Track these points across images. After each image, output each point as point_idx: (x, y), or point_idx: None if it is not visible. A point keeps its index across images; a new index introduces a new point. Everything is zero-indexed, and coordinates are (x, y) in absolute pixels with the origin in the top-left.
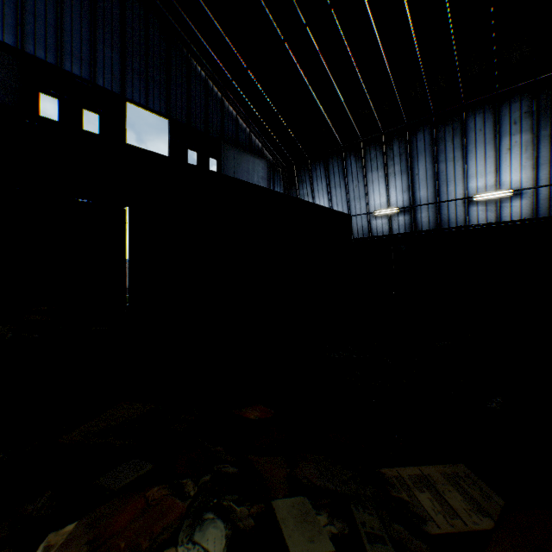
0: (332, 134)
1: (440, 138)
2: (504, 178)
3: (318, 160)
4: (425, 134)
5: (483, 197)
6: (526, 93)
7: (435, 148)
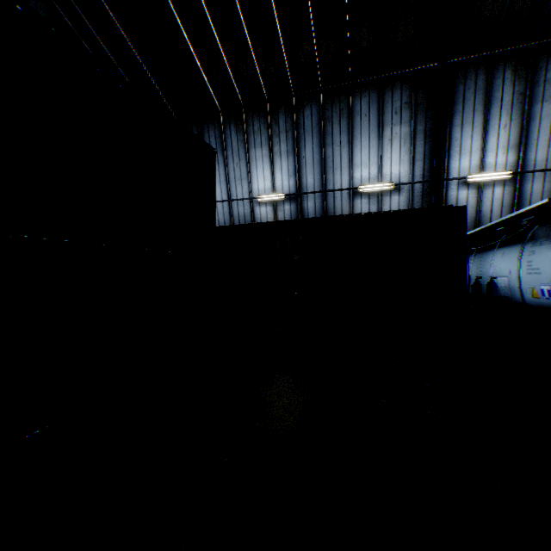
0: (207, 91)
1: (328, 118)
2: (386, 171)
3: (190, 126)
4: (313, 111)
5: (368, 188)
6: (407, 83)
7: (322, 129)
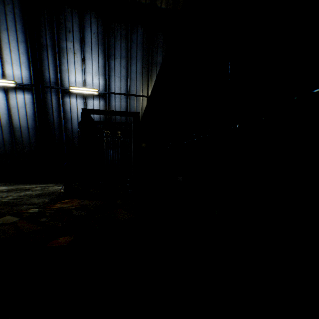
0: None
1: None
2: None
3: None
4: None
5: None
6: None
7: None
